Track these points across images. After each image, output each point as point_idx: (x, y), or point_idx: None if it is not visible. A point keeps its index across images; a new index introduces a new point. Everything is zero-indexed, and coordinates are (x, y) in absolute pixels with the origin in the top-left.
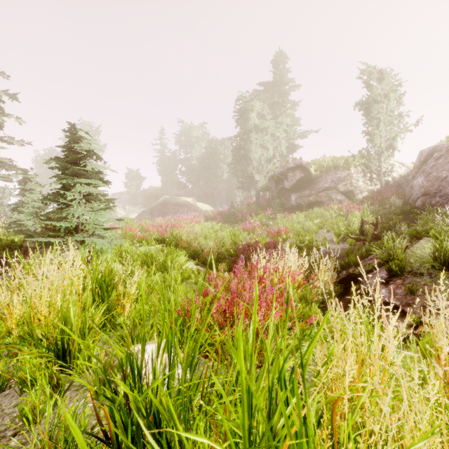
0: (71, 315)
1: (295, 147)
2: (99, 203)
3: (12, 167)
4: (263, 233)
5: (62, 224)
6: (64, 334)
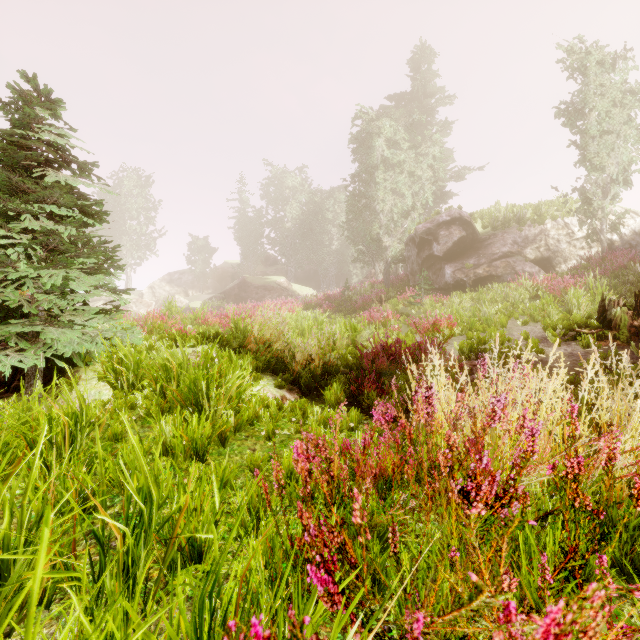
0: None
1: (446, 195)
2: (79, 257)
3: None
4: (401, 329)
5: None
6: None
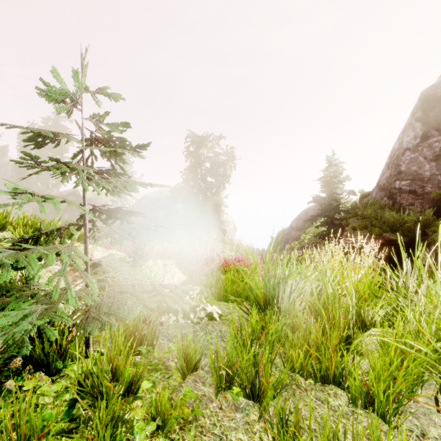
0: None
1: None
2: None
3: None
4: None
5: None
6: None
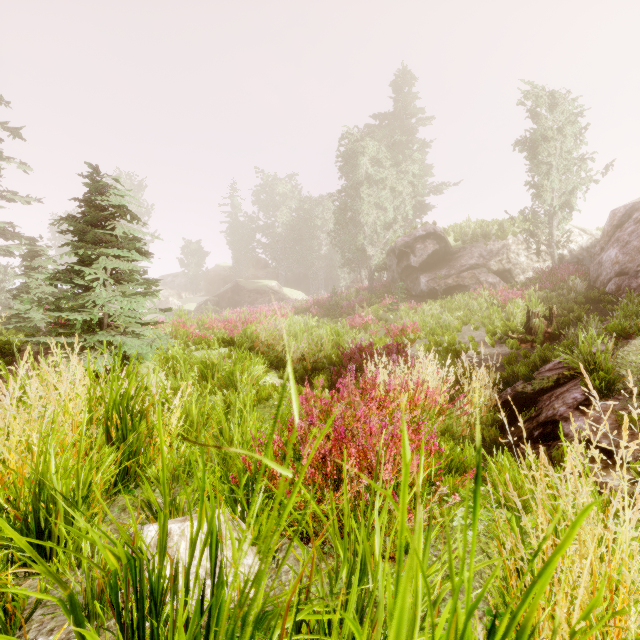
0: (51, 468)
1: (426, 207)
2: (136, 285)
3: (14, 235)
4: (380, 332)
5: (77, 316)
6: (39, 502)
